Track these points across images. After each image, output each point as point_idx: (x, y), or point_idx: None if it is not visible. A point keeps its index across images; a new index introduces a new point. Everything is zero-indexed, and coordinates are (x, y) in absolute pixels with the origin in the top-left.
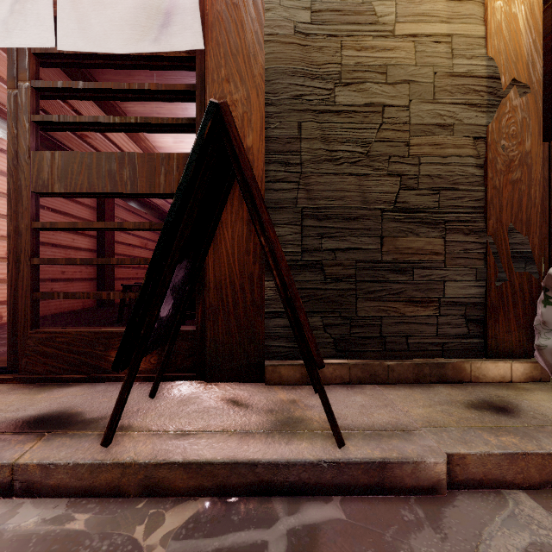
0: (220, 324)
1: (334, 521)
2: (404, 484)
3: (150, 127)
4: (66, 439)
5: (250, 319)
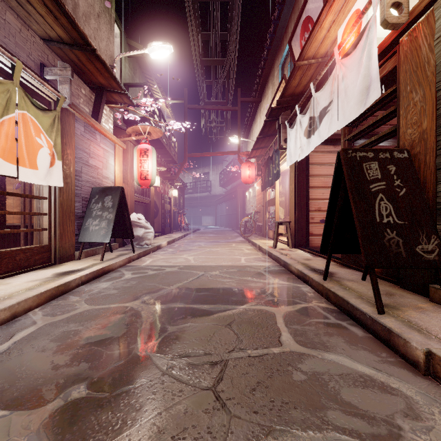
0: None
1: (354, 333)
2: (399, 349)
3: (382, 137)
4: (322, 276)
5: None
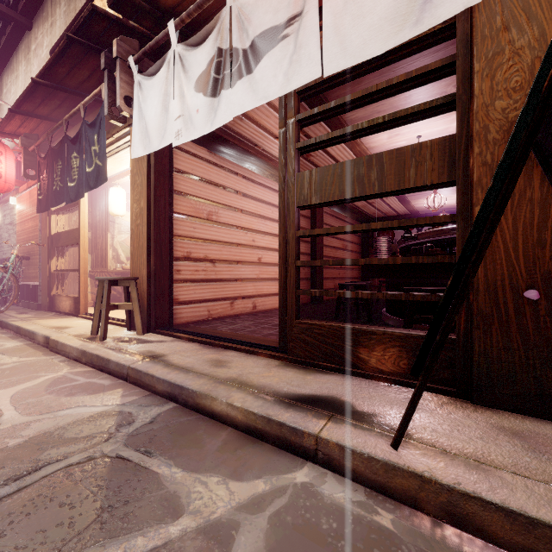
0: (493, 336)
1: None
2: None
3: (396, 121)
4: (350, 427)
5: (545, 334)
